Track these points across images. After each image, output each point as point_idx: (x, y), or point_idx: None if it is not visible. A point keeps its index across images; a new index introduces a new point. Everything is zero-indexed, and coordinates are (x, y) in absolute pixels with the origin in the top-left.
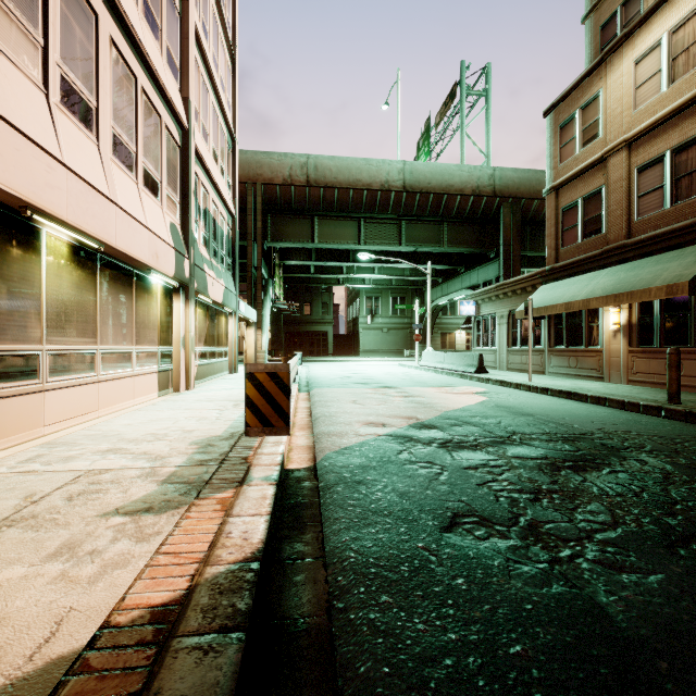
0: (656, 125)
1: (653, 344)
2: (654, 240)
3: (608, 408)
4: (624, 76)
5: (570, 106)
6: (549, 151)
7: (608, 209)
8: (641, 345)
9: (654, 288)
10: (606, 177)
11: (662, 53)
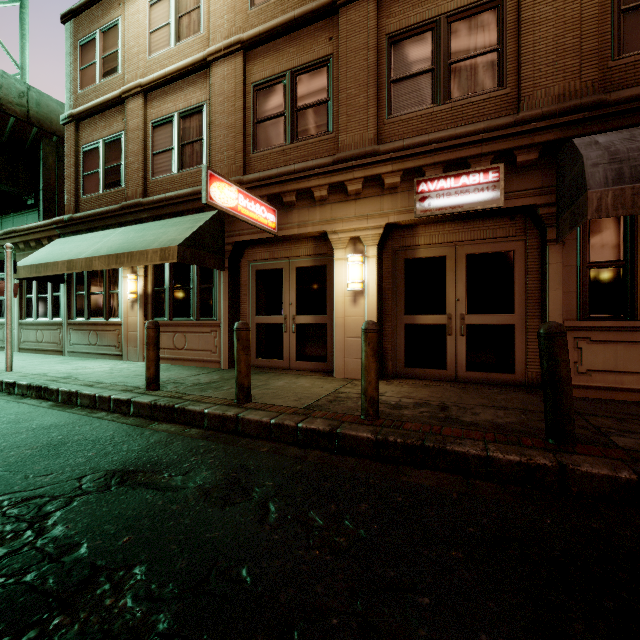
0: (166, 80)
1: (165, 316)
2: (163, 203)
3: (60, 414)
4: (141, 13)
5: (91, 21)
6: (69, 69)
7: (127, 159)
8: (155, 317)
9: (151, 251)
10: (126, 123)
11: (172, 6)
